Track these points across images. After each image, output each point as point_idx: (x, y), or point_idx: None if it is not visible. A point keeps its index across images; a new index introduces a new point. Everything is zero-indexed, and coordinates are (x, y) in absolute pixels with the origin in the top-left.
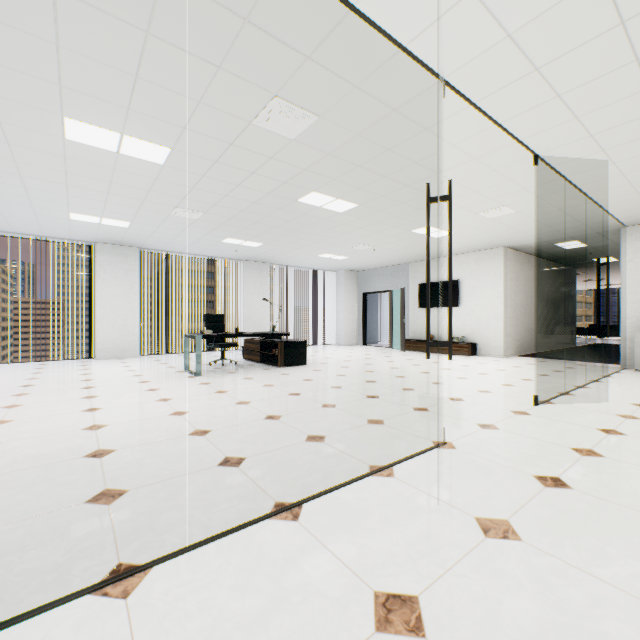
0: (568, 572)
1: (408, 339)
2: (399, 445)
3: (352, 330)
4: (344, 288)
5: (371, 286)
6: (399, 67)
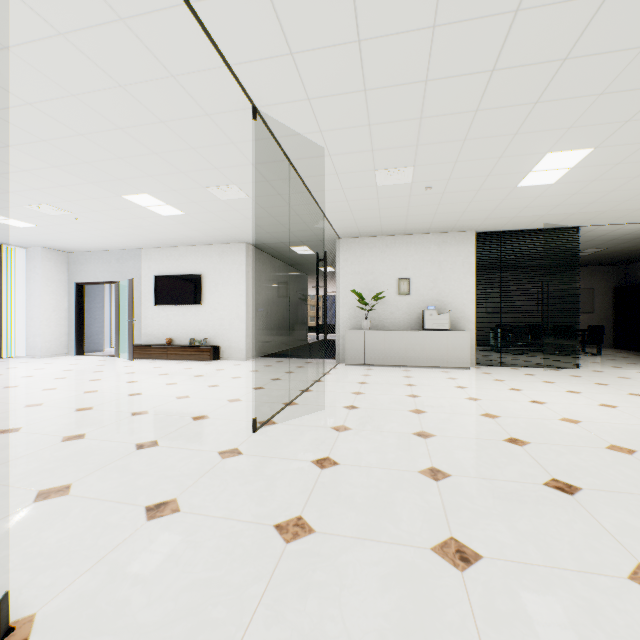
0: None
1: (140, 344)
2: None
3: (58, 335)
4: (42, 274)
5: (90, 274)
6: None
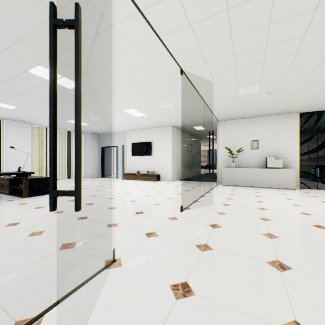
0: None
1: (126, 173)
2: (72, 274)
3: (95, 168)
4: (89, 143)
5: (106, 143)
6: None
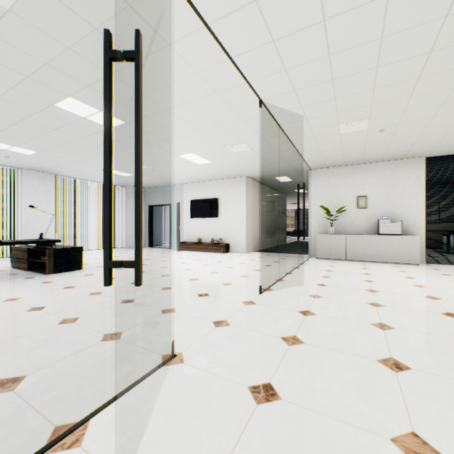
0: None
1: (183, 242)
2: (121, 371)
3: None
4: (133, 201)
5: (156, 200)
6: None
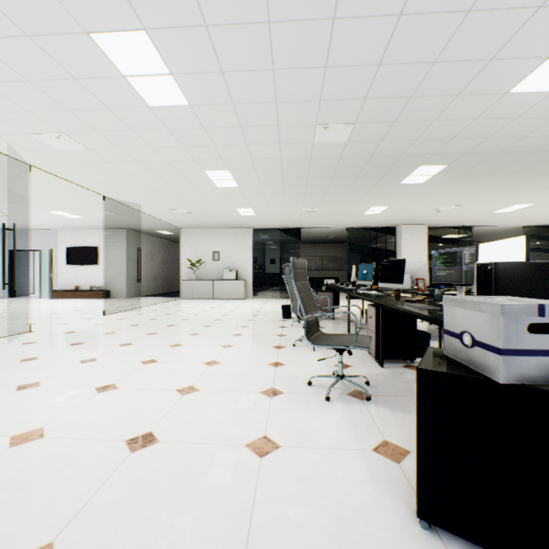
0: (46, 344)
1: (57, 290)
2: (2, 335)
3: None
4: None
5: (20, 244)
6: (0, 155)
